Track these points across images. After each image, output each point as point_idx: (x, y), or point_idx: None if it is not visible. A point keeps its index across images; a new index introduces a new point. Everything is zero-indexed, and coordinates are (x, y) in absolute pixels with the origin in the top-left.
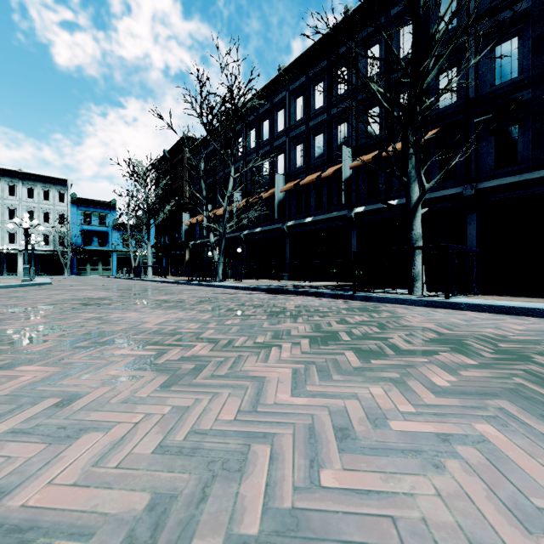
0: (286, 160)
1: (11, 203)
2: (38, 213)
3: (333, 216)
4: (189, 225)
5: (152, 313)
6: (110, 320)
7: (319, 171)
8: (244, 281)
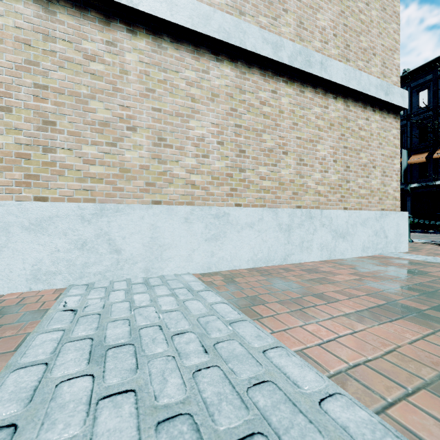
0: None
1: None
2: None
3: None
4: None
5: None
6: None
7: None
8: None
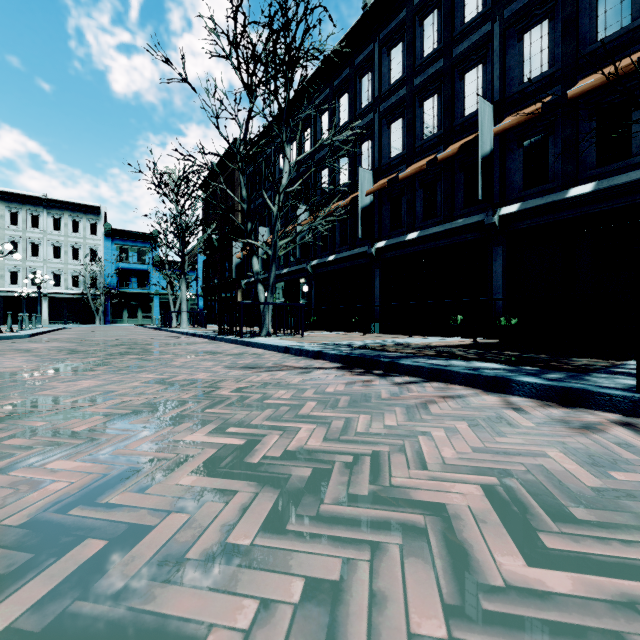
0: (374, 147)
1: (34, 237)
2: (66, 249)
3: (457, 225)
4: (242, 258)
5: None
6: None
7: (430, 155)
8: (308, 335)
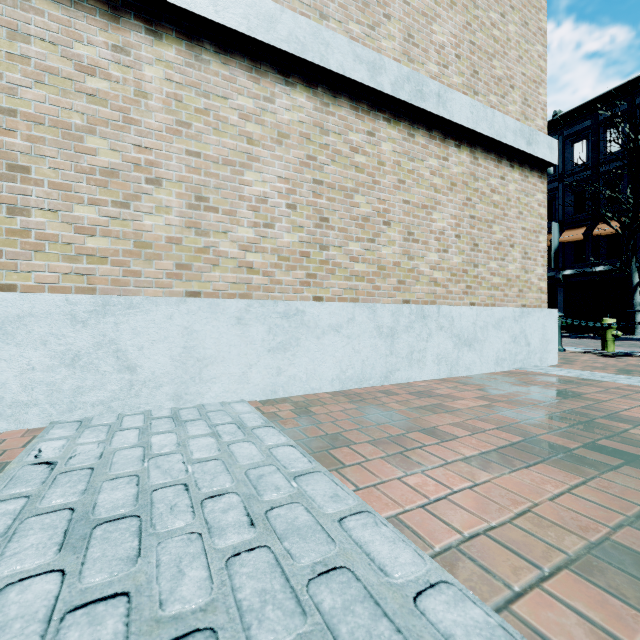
0: None
1: None
2: None
3: None
4: None
5: None
6: None
7: None
8: None
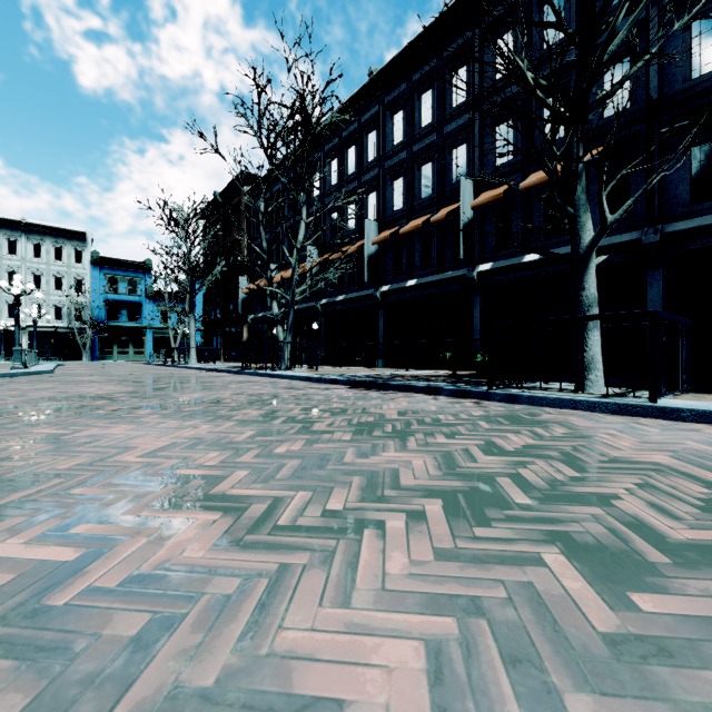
0: (379, 200)
1: (11, 264)
2: (48, 278)
3: (447, 277)
4: (248, 293)
5: (157, 426)
6: (71, 441)
7: (426, 214)
8: (321, 369)
